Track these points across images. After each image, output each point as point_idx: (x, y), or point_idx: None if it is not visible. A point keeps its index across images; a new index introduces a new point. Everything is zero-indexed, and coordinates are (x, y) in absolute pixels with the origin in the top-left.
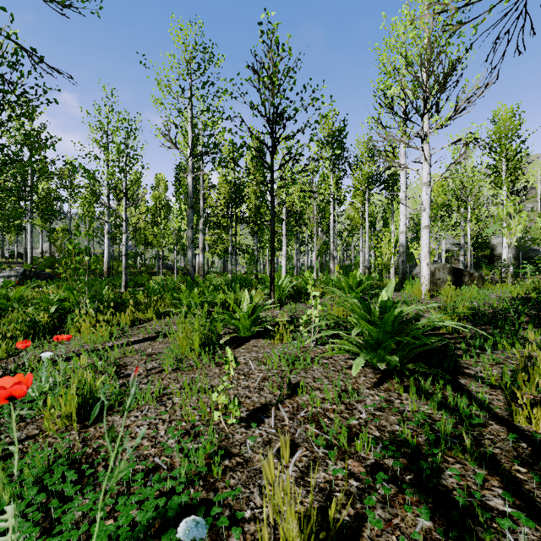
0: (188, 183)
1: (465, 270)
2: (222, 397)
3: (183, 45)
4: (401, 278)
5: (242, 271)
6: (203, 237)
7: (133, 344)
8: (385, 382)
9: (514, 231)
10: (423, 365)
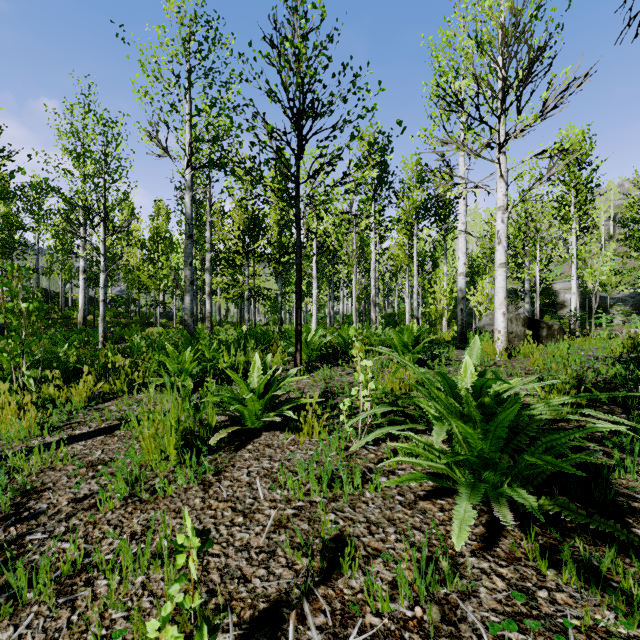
0: (186, 204)
1: (542, 321)
2: (171, 630)
3: (178, 17)
4: (460, 331)
5: (263, 321)
6: (210, 279)
7: (74, 441)
8: (502, 536)
9: (598, 273)
10: (575, 507)
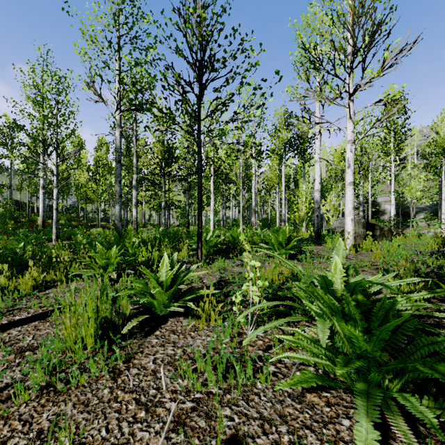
0: (116, 138)
1: (376, 224)
2: None
3: None
4: (316, 231)
5: (176, 223)
6: (136, 193)
7: (12, 327)
8: (391, 438)
9: (414, 190)
10: None
